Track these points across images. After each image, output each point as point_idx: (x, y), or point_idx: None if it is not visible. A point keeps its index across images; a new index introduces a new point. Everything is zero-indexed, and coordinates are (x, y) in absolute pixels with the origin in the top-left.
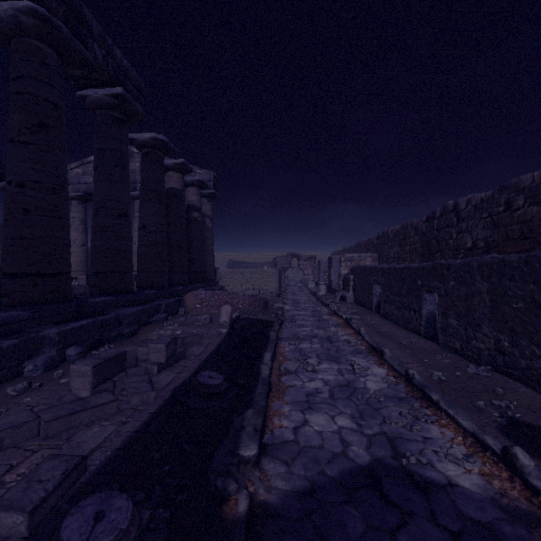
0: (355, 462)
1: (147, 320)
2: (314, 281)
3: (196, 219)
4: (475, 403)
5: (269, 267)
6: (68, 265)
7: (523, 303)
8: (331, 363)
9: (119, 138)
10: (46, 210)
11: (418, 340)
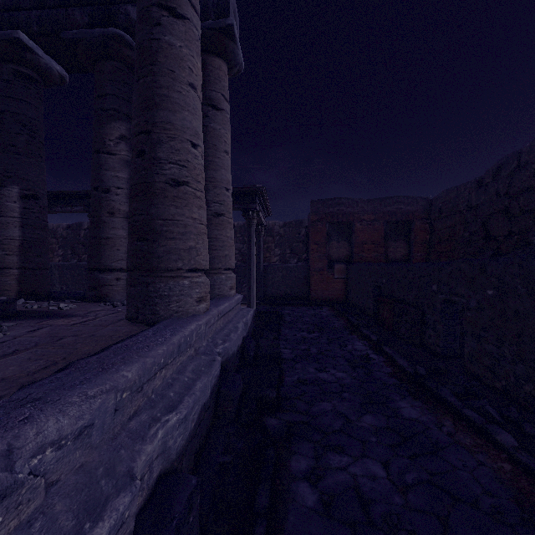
0: None
1: None
2: None
3: None
4: None
5: None
6: None
7: (70, 276)
8: None
9: None
10: None
11: None
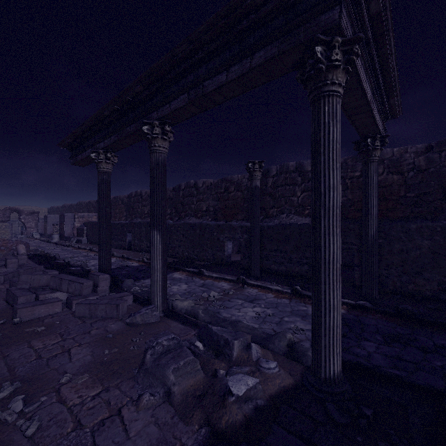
0: (114, 268)
1: None
2: (38, 232)
3: None
4: (140, 258)
5: None
6: None
7: None
8: (94, 260)
9: None
10: None
11: (125, 251)
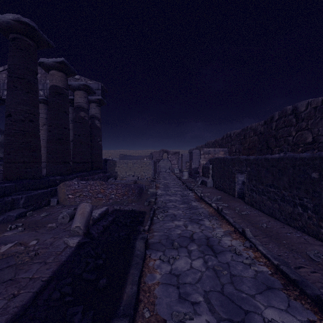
0: None
1: None
2: (178, 168)
3: (83, 118)
4: None
5: (147, 159)
6: None
7: None
8: None
9: None
10: None
11: None
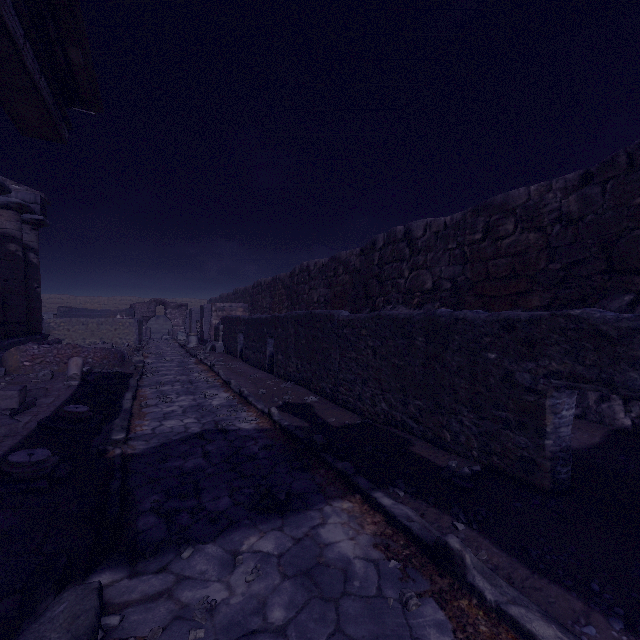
0: (192, 433)
1: None
2: (186, 332)
3: (14, 253)
4: (273, 400)
5: (124, 316)
6: None
7: (305, 340)
8: (189, 395)
9: None
10: None
11: (262, 374)
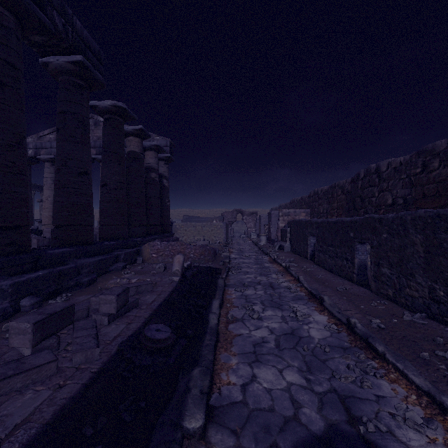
0: (309, 430)
1: (106, 269)
2: (256, 232)
3: (154, 179)
4: (419, 354)
5: (217, 221)
6: (26, 219)
7: None
8: (275, 309)
9: (80, 102)
10: (2, 165)
11: (351, 286)
